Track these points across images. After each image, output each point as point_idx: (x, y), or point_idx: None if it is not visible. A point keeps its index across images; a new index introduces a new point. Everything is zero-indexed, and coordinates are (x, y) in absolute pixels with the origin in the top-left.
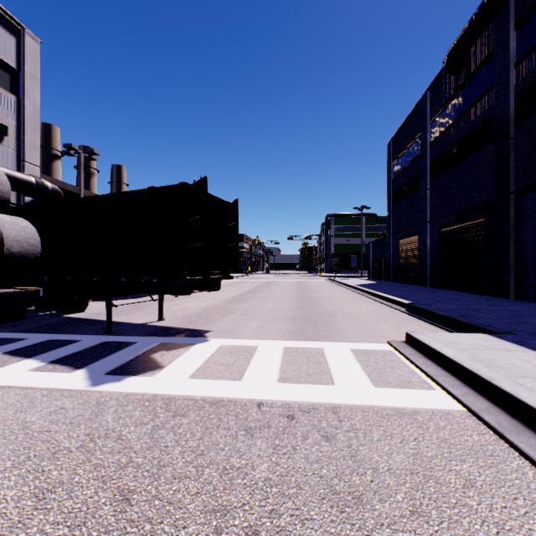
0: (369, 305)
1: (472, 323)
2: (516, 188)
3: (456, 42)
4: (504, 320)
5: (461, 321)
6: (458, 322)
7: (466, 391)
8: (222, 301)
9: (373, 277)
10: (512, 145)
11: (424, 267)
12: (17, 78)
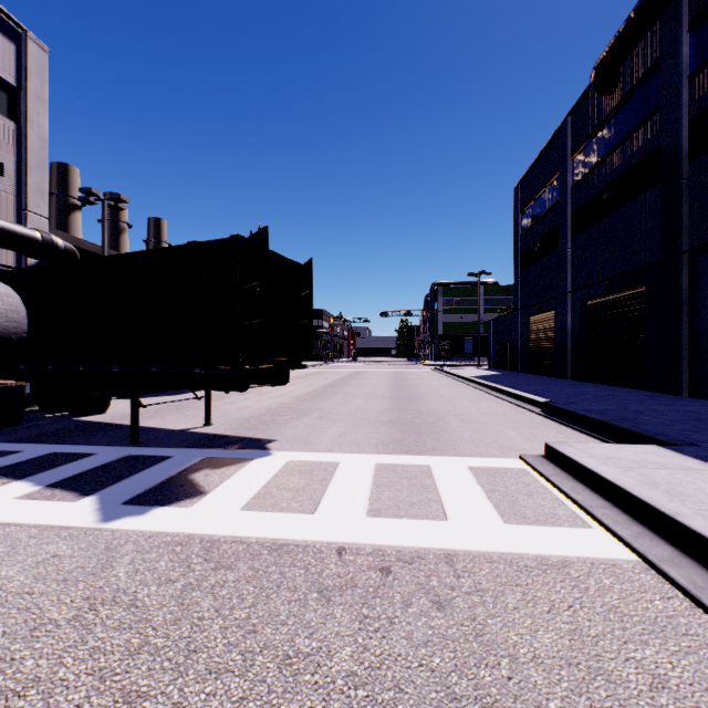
0: (491, 404)
1: (636, 430)
2: (690, 246)
3: (607, 49)
4: (679, 425)
5: (620, 426)
6: (615, 429)
7: (637, 531)
8: (292, 399)
9: (494, 366)
10: (684, 187)
11: (563, 353)
12: (17, 98)
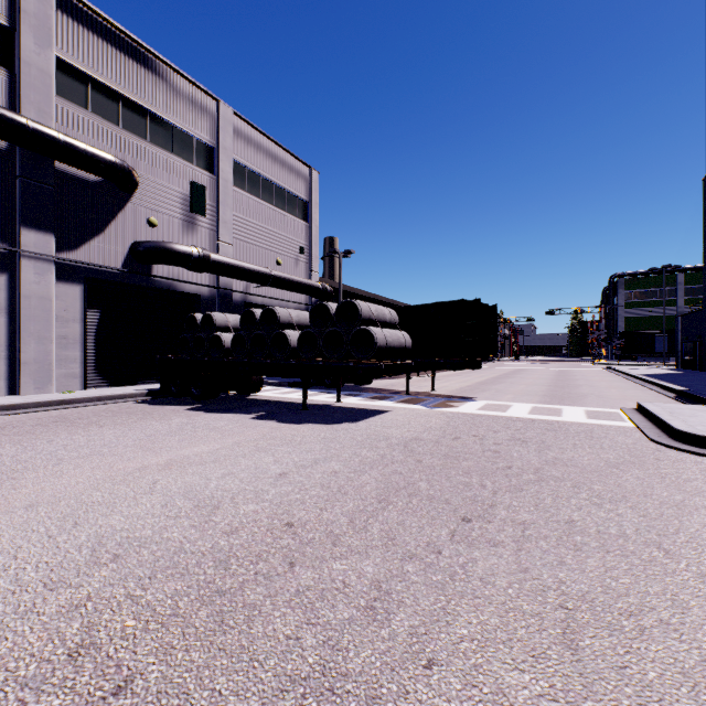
0: (636, 392)
1: None
2: None
3: None
4: None
5: None
6: None
7: (644, 422)
8: (472, 384)
9: (682, 366)
10: None
11: None
12: (306, 208)
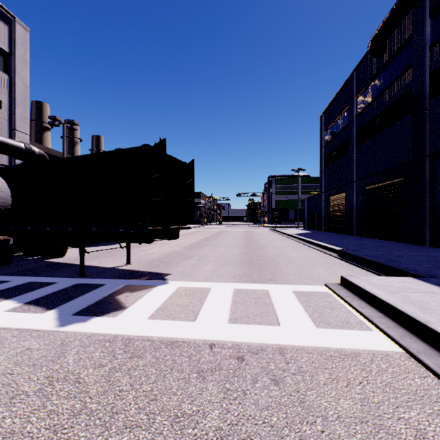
0: (306, 251)
1: (398, 268)
2: (431, 152)
3: (379, 29)
4: (425, 264)
5: (388, 265)
6: (385, 267)
7: (401, 332)
8: (181, 248)
9: (307, 227)
10: (427, 115)
11: (351, 219)
12: (9, 60)
